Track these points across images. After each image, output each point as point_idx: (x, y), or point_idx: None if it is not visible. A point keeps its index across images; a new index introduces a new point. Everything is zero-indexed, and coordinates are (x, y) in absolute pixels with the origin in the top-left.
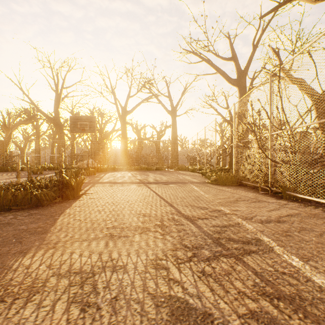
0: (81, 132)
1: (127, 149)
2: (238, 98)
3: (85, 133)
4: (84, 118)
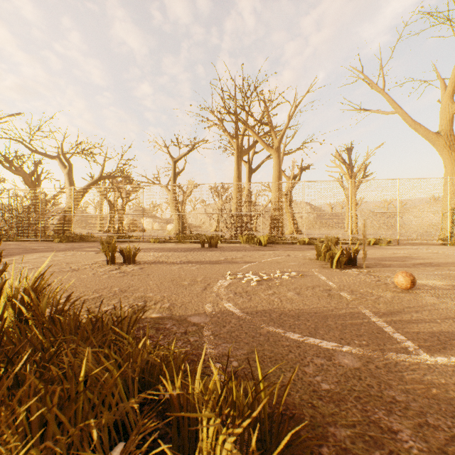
0: None
1: None
2: None
3: None
4: None
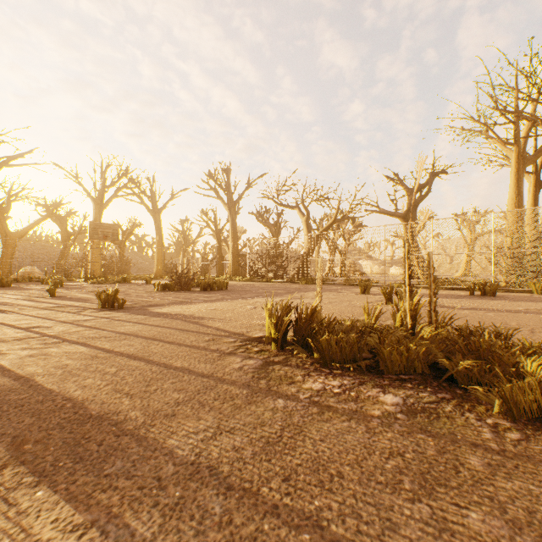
0: (103, 239)
1: (100, 253)
2: (231, 221)
3: (107, 241)
4: (106, 225)
